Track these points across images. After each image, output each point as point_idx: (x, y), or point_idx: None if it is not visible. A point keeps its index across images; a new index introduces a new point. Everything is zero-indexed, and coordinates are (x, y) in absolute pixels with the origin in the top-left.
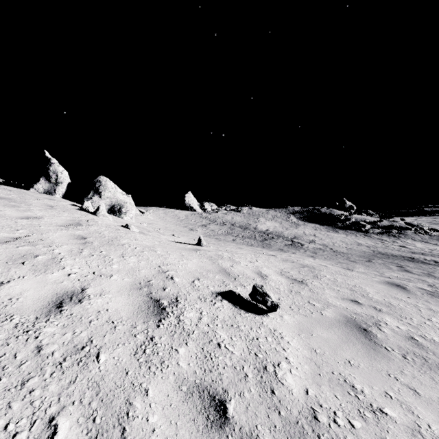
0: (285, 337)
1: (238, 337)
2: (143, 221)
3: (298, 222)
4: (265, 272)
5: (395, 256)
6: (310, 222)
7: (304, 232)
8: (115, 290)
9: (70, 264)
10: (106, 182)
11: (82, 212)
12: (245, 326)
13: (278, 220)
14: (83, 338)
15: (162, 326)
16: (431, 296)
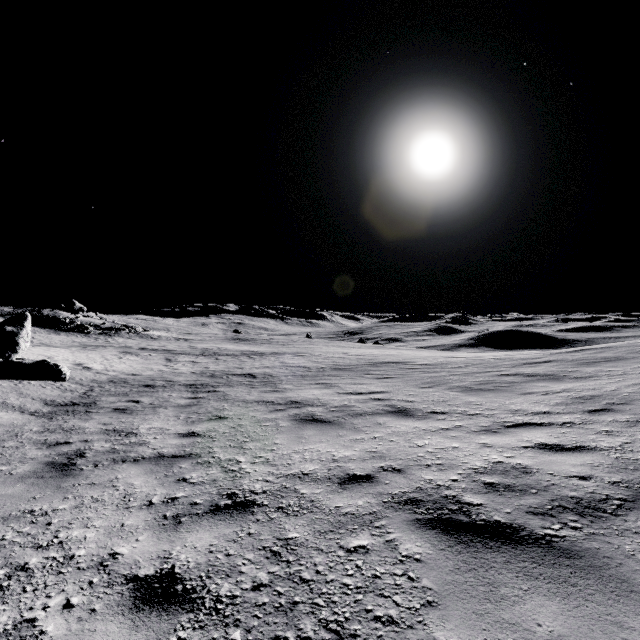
0: None
1: None
2: None
3: None
4: None
5: (93, 345)
6: None
7: None
8: None
9: None
10: None
11: None
12: None
13: None
14: None
15: None
16: (77, 349)
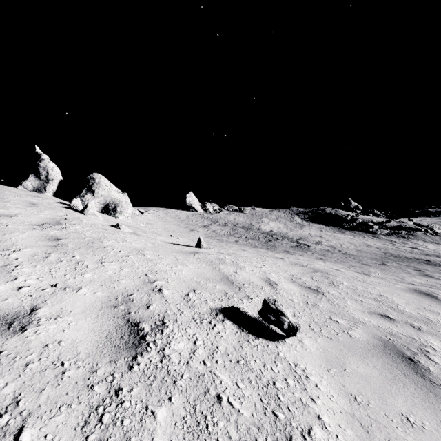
0: (310, 377)
1: (246, 382)
2: (142, 221)
3: (302, 223)
4: (274, 279)
5: (409, 258)
6: (315, 223)
7: (310, 233)
8: (79, 310)
9: (26, 273)
10: (100, 179)
11: (68, 210)
12: (256, 362)
13: (282, 221)
14: (4, 397)
15: (137, 368)
16: None
